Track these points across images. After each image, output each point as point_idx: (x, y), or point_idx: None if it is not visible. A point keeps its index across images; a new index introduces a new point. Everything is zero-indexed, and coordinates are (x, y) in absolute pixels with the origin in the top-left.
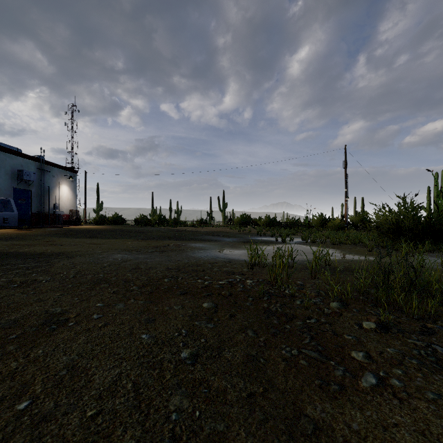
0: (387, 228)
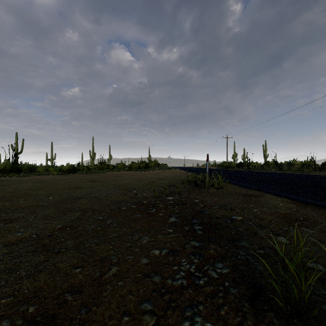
0: (0, 169)
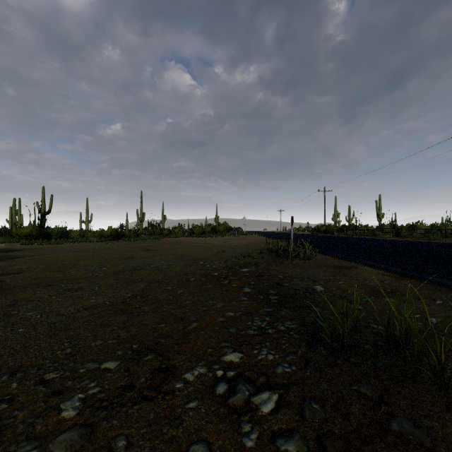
0: (25, 235)
